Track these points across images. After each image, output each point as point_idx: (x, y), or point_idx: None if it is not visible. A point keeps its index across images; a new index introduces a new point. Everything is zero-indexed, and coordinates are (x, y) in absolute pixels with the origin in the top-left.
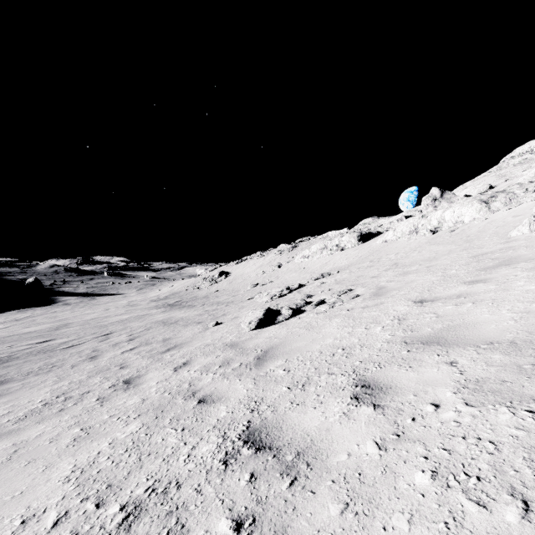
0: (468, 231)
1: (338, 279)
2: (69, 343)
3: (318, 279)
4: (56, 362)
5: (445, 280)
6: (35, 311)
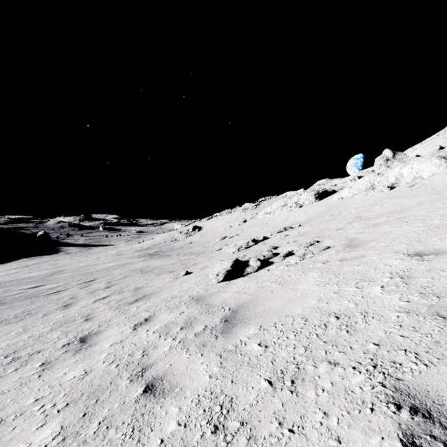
0: (431, 184)
1: (301, 232)
2: (55, 289)
3: (281, 232)
4: (33, 309)
5: (433, 230)
6: (42, 259)
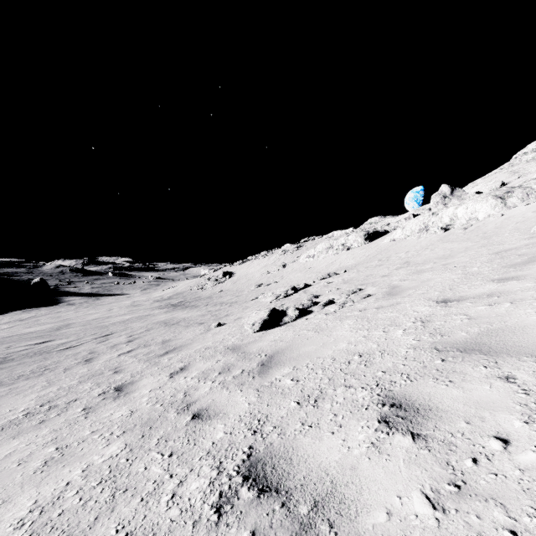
0: (484, 227)
1: (346, 279)
2: (68, 345)
3: (325, 279)
4: (50, 365)
5: (467, 278)
6: (40, 311)
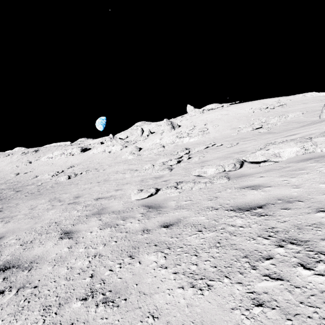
0: (117, 154)
1: (80, 168)
2: None
3: (69, 168)
4: None
5: (109, 166)
6: None
